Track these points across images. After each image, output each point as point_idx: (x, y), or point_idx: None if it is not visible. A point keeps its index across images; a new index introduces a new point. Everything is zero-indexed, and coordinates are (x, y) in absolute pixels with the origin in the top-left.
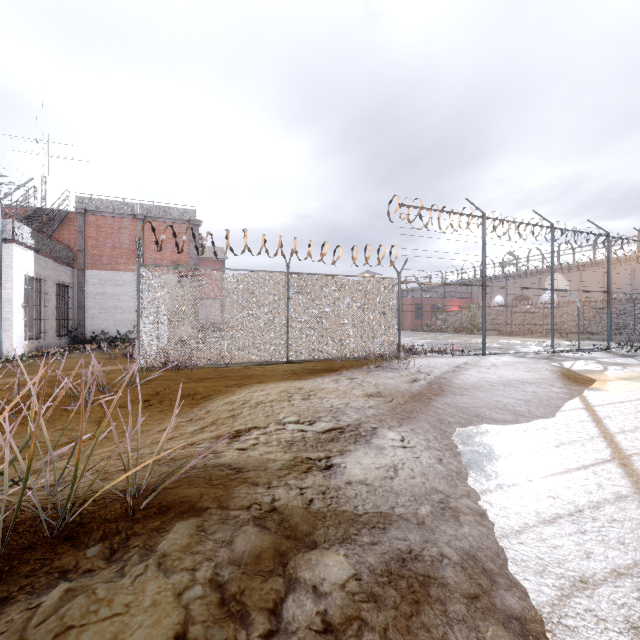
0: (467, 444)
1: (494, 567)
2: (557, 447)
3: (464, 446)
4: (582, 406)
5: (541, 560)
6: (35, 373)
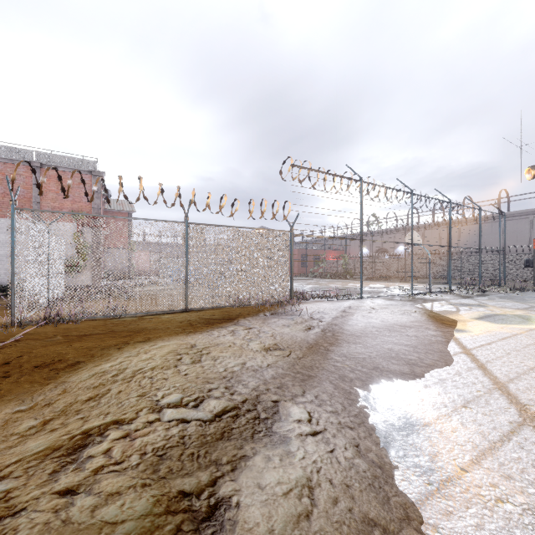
0: (377, 411)
1: None
2: (465, 407)
3: (374, 415)
4: (461, 350)
5: None
6: None
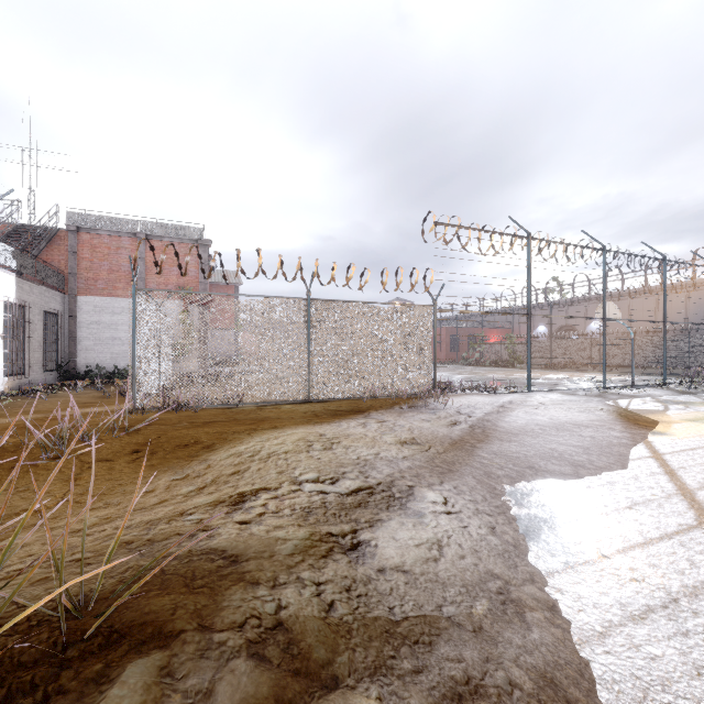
0: (522, 505)
1: (580, 695)
2: (630, 508)
3: (519, 508)
4: (649, 454)
5: (639, 680)
6: (12, 415)
